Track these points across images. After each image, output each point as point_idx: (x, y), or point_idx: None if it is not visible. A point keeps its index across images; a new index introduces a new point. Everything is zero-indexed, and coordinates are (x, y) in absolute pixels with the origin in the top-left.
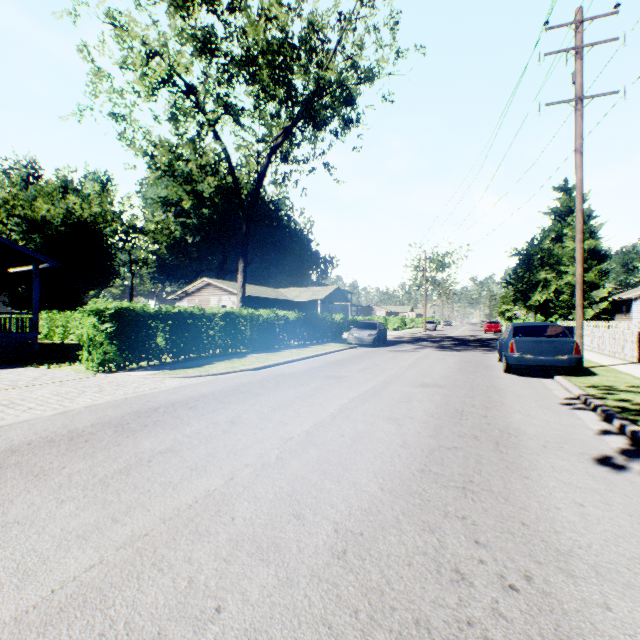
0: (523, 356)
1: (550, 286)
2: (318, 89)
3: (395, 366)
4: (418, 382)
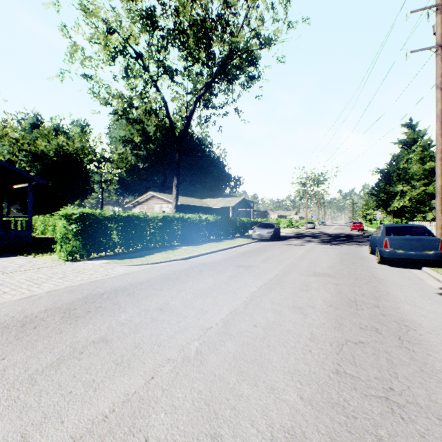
0: (395, 251)
1: (406, 196)
2: (230, 53)
3: (290, 257)
4: (311, 271)
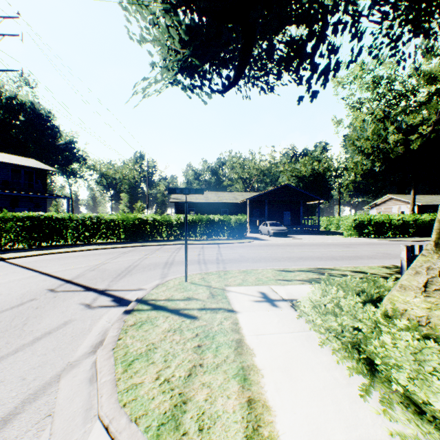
0: None
1: None
2: None
3: None
4: None
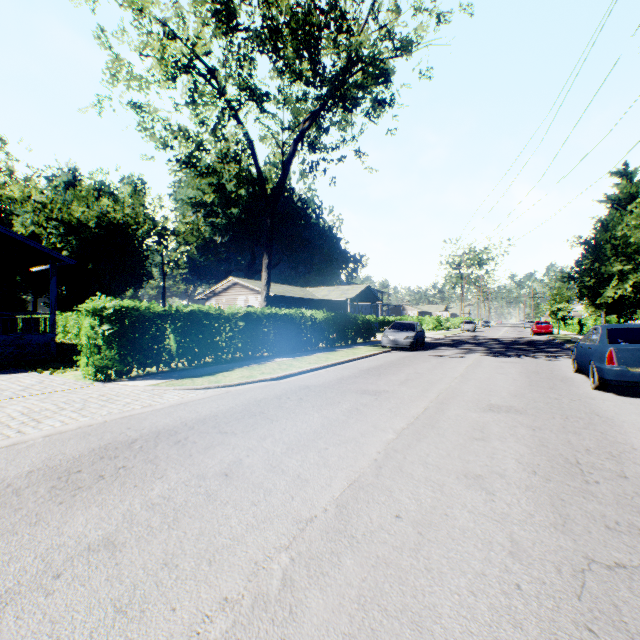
0: (628, 369)
1: (627, 280)
2: (348, 65)
3: (444, 377)
4: (484, 403)
